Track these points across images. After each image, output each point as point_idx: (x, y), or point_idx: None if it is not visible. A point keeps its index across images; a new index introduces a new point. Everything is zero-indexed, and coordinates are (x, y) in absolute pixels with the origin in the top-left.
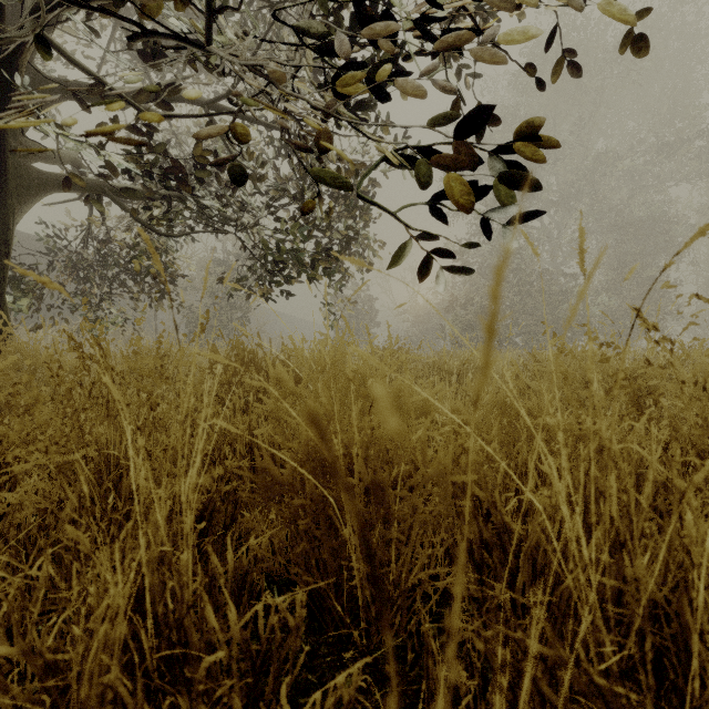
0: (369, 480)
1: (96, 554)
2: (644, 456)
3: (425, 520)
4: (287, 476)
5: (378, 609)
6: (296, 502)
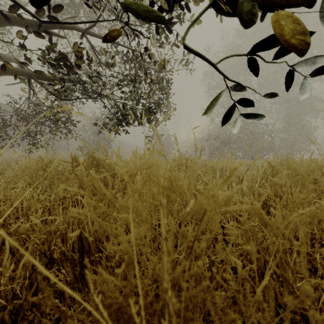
0: None
1: None
2: None
3: None
4: None
5: None
6: None
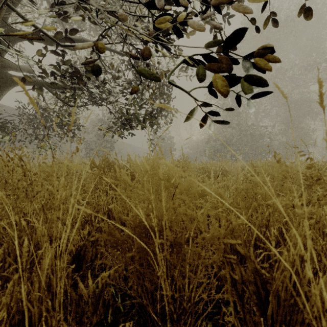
0: (172, 239)
1: (8, 285)
2: (326, 221)
3: (206, 263)
4: (124, 237)
5: (177, 315)
6: (128, 255)
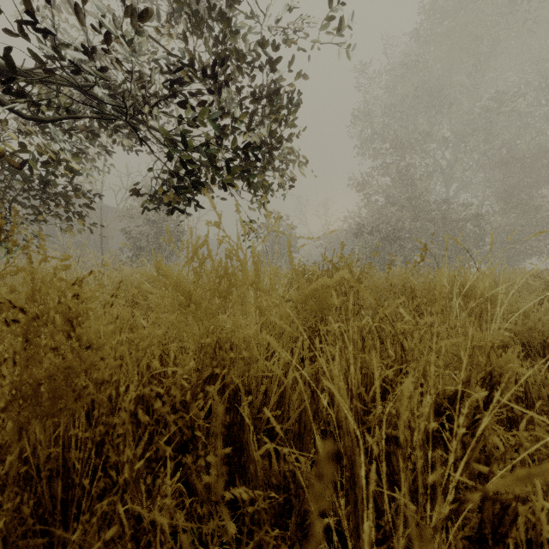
0: None
1: None
2: None
3: None
4: None
5: None
6: None
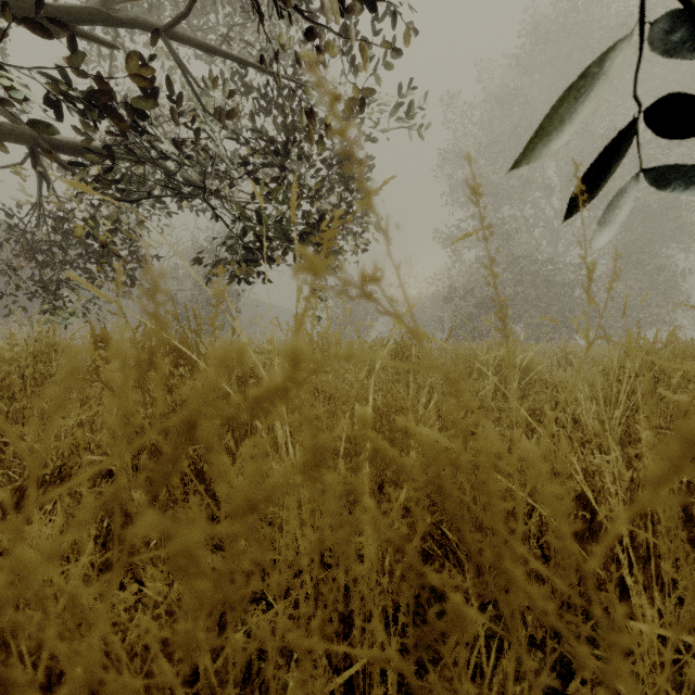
0: None
1: None
2: None
3: None
4: None
5: None
6: None
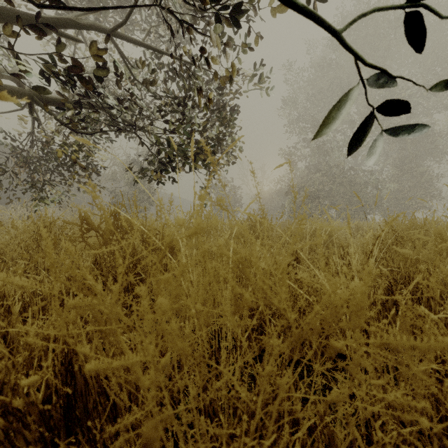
0: None
1: None
2: None
3: None
4: None
5: None
6: None
